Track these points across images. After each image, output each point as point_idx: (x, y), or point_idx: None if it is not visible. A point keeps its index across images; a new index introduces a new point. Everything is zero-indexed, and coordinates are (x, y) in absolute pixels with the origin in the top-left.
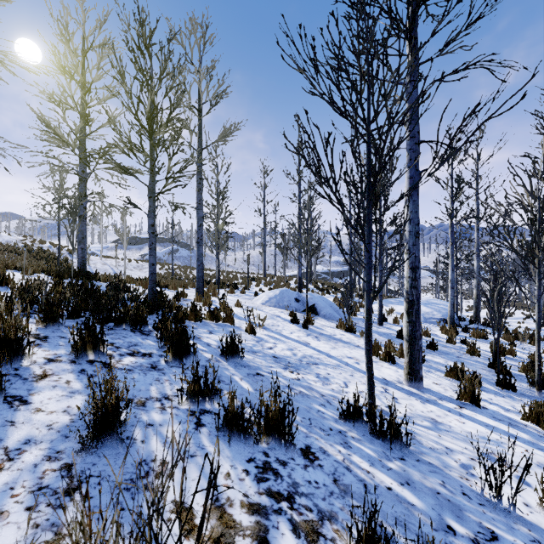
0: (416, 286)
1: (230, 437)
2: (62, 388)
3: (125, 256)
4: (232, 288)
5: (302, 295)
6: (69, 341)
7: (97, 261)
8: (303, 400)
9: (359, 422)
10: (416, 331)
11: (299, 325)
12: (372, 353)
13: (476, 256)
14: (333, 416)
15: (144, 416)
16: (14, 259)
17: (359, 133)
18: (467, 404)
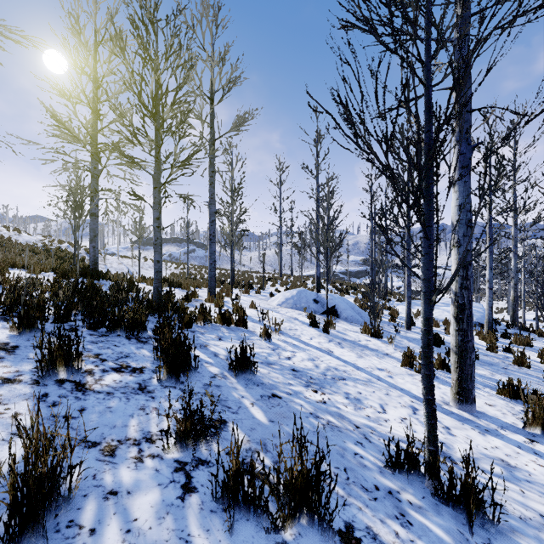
0: (468, 287)
1: (232, 518)
2: (3, 425)
3: (139, 255)
4: (247, 288)
5: (321, 296)
6: (35, 354)
7: (113, 260)
8: (333, 436)
9: (415, 474)
10: (467, 342)
11: (319, 330)
12: (406, 363)
13: (513, 253)
14: (376, 463)
15: (108, 476)
16: (23, 257)
17: (414, 72)
18: (537, 435)
